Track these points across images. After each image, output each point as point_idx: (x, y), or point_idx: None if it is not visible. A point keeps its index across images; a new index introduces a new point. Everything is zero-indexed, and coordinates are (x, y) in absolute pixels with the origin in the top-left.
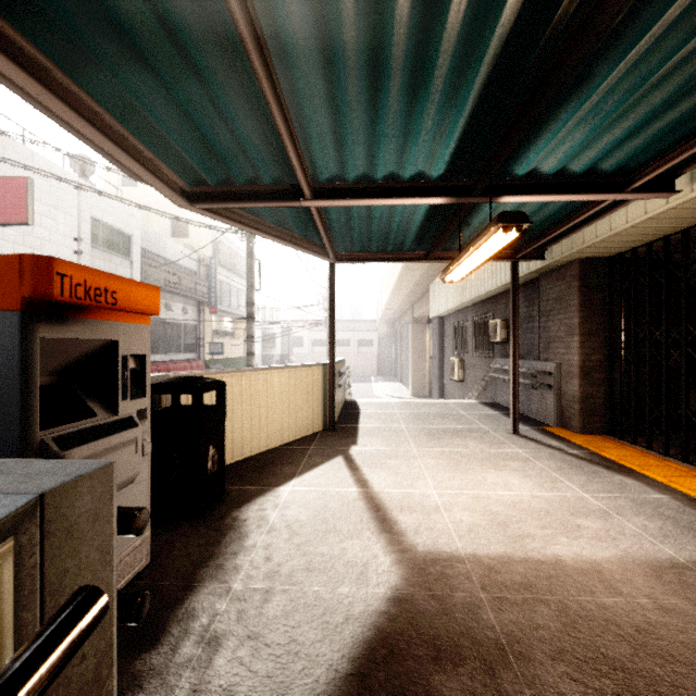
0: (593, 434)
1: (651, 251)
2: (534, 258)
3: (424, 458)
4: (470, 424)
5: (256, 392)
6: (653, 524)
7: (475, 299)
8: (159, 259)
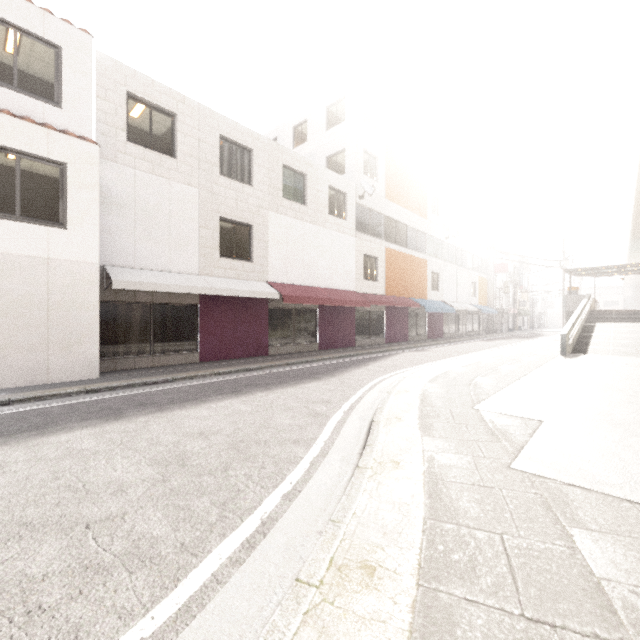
0: None
1: None
2: None
3: None
4: None
5: None
6: None
7: None
8: None
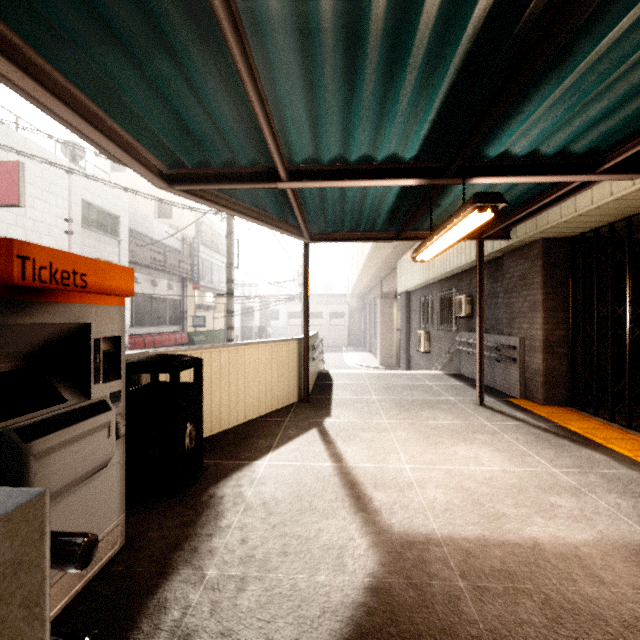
0: (556, 406)
1: (614, 231)
2: (499, 237)
3: (396, 430)
4: (437, 395)
5: (233, 366)
6: (626, 503)
7: (441, 276)
8: (145, 238)
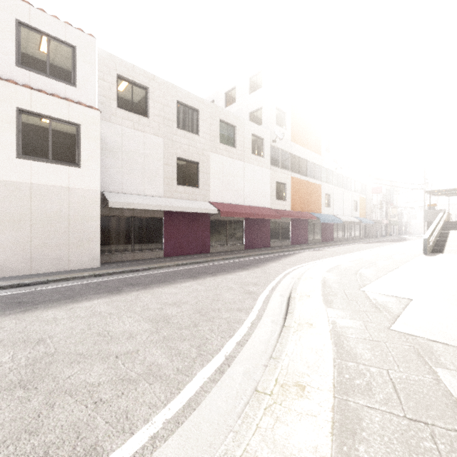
0: None
1: None
2: None
3: None
4: None
5: None
6: None
7: None
8: None
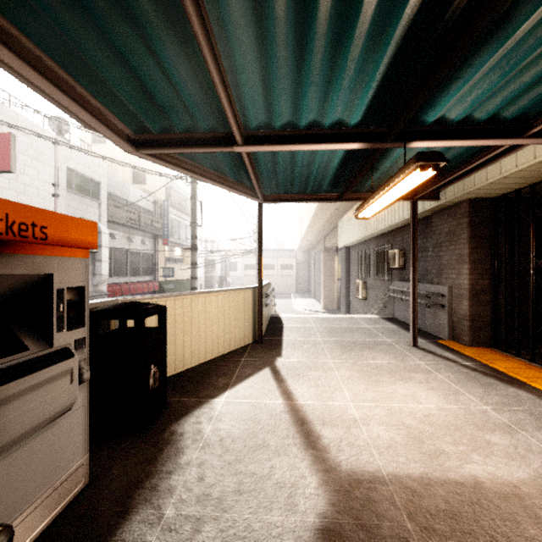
0: (480, 347)
1: (534, 192)
2: (430, 198)
3: (340, 369)
4: (375, 337)
5: (195, 312)
6: None
7: (377, 233)
8: (122, 201)
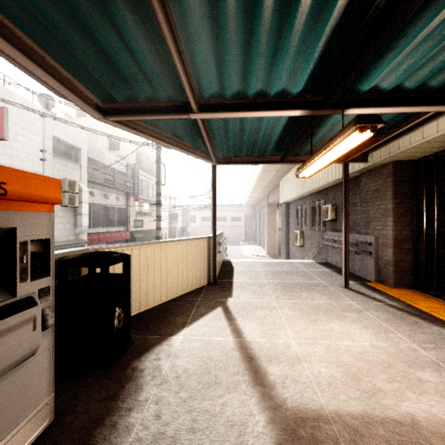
0: (403, 288)
1: None
2: (360, 161)
3: (283, 309)
4: (312, 279)
5: (158, 259)
6: None
7: (312, 191)
8: (100, 164)
